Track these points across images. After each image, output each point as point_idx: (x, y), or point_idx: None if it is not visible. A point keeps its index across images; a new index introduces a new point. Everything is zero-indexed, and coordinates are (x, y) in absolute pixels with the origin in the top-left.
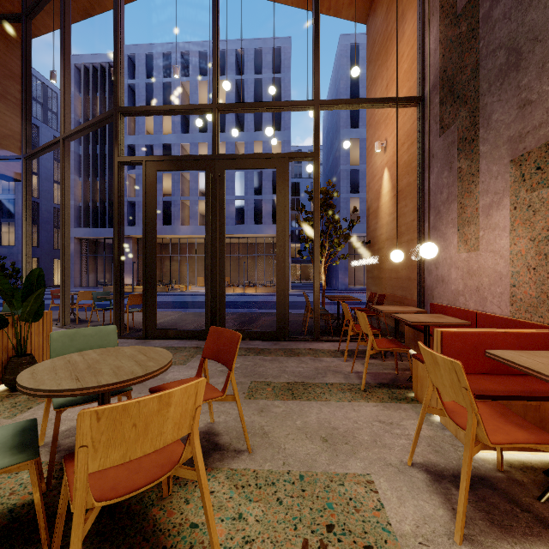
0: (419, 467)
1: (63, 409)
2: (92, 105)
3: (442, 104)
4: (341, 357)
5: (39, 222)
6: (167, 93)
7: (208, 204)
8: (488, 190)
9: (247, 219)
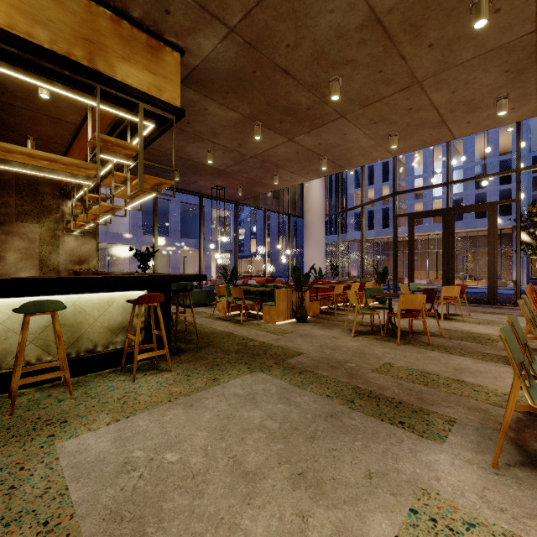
0: None
1: None
2: None
3: None
4: None
5: (296, 234)
6: None
7: (443, 233)
8: None
9: (466, 214)
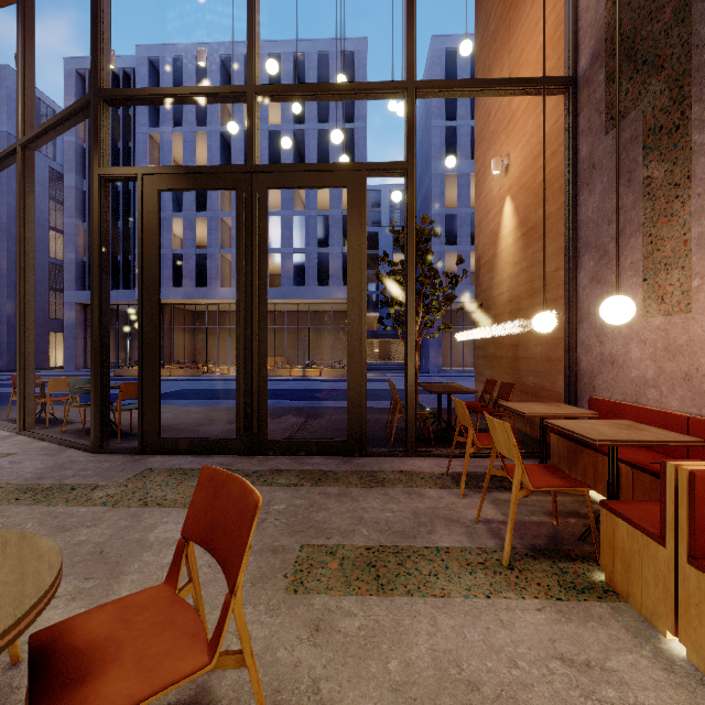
0: None
1: None
2: None
3: (611, 80)
4: (454, 487)
5: None
6: (202, 111)
7: (240, 242)
8: None
9: (309, 278)
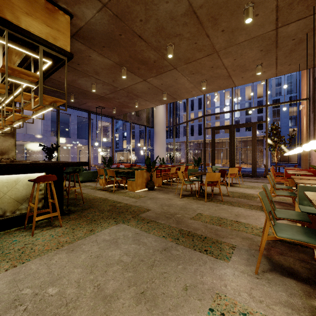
0: None
1: None
2: None
3: (312, 104)
4: None
5: (150, 137)
6: None
7: (230, 138)
8: None
9: (241, 128)
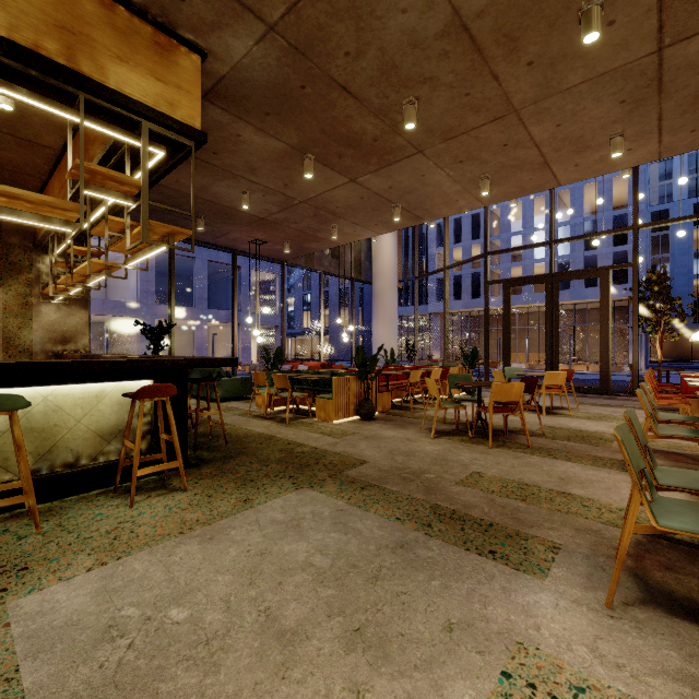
0: None
1: None
2: None
3: None
4: None
5: (363, 305)
6: None
7: (546, 305)
8: None
9: (574, 282)
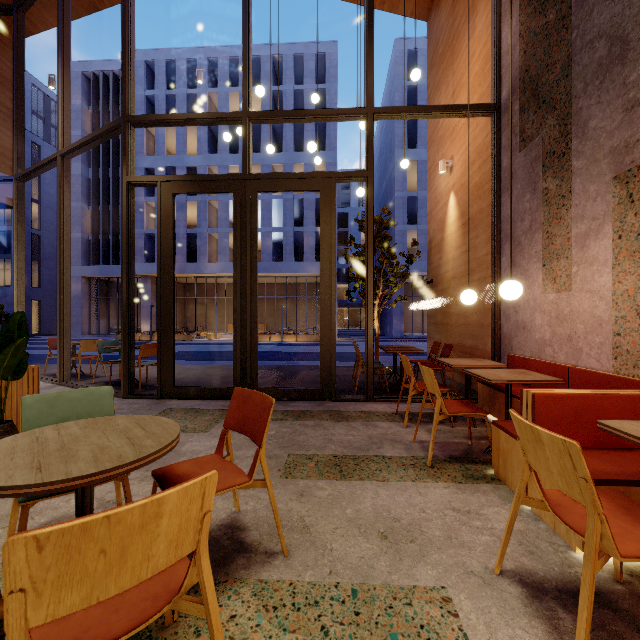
0: (510, 576)
1: (33, 502)
2: (103, 120)
3: (523, 111)
4: (400, 421)
5: (40, 258)
6: (192, 107)
7: (236, 234)
8: (584, 216)
9: (286, 254)
